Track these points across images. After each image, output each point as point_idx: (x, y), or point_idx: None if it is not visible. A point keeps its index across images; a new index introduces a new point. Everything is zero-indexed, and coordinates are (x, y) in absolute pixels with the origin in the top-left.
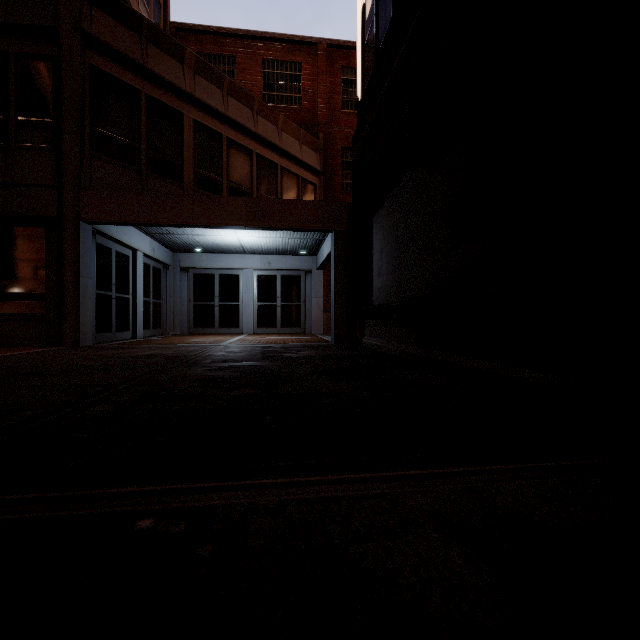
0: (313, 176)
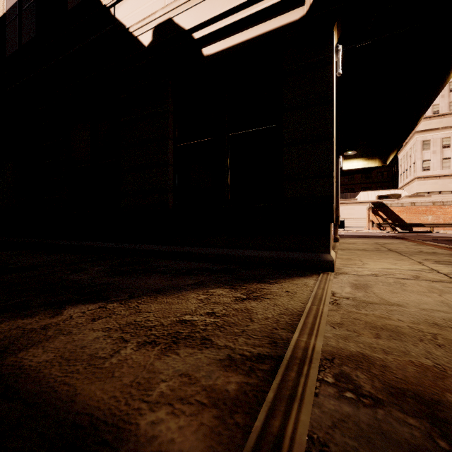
0: None
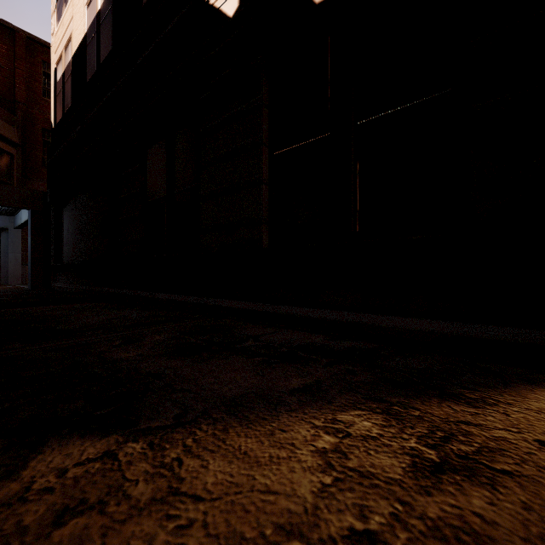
0: (10, 147)
